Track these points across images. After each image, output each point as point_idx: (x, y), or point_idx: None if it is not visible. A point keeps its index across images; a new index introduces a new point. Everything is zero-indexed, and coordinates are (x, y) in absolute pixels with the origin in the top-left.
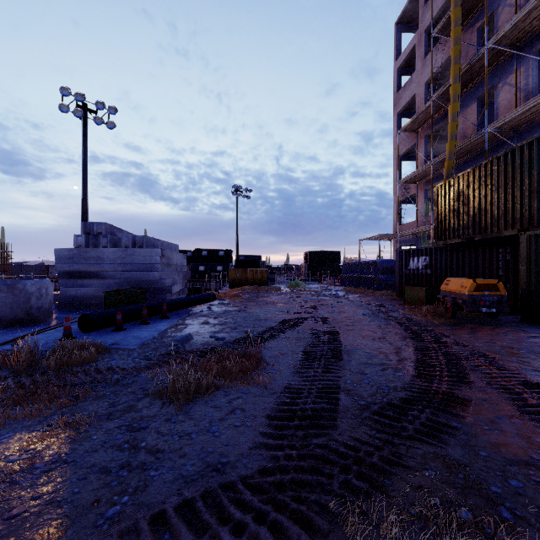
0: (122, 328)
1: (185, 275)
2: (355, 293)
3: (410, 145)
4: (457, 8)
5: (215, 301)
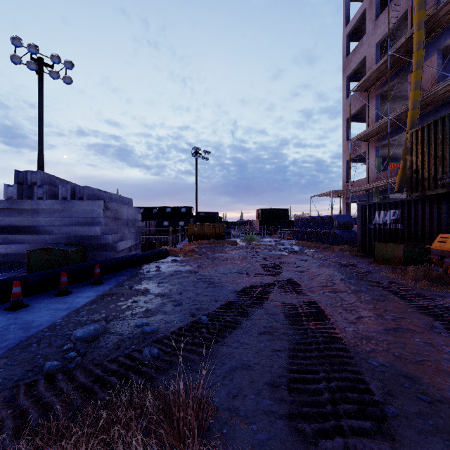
0: (21, 305)
1: (137, 230)
2: (310, 247)
3: (360, 105)
4: None
5: (168, 258)
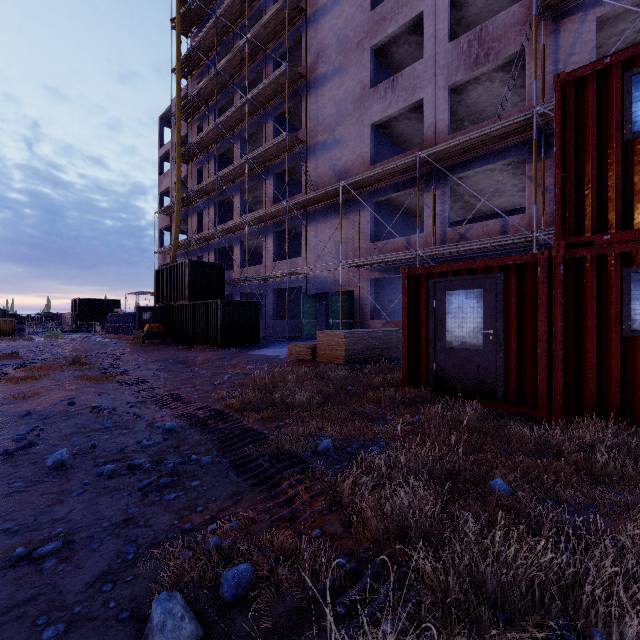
0: None
1: None
2: (112, 338)
3: (168, 223)
4: (179, 158)
5: None
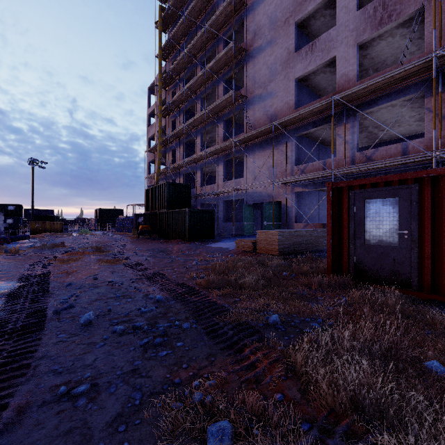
0: None
1: (5, 225)
2: (119, 234)
3: (153, 158)
4: (160, 114)
5: (29, 239)
